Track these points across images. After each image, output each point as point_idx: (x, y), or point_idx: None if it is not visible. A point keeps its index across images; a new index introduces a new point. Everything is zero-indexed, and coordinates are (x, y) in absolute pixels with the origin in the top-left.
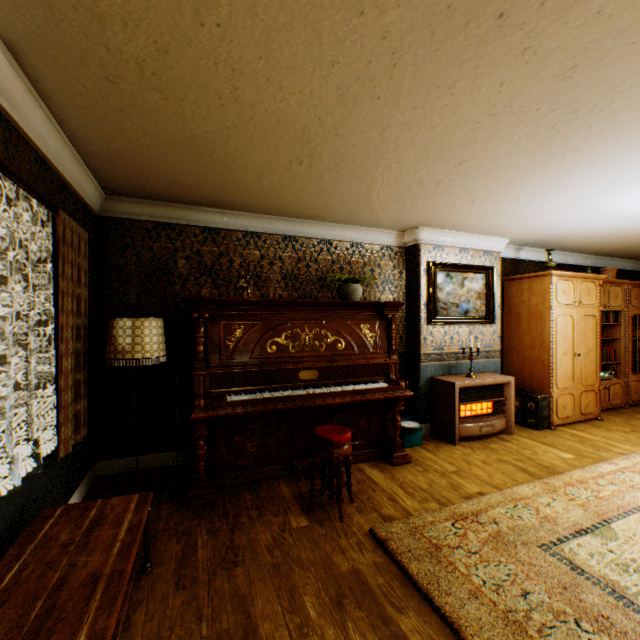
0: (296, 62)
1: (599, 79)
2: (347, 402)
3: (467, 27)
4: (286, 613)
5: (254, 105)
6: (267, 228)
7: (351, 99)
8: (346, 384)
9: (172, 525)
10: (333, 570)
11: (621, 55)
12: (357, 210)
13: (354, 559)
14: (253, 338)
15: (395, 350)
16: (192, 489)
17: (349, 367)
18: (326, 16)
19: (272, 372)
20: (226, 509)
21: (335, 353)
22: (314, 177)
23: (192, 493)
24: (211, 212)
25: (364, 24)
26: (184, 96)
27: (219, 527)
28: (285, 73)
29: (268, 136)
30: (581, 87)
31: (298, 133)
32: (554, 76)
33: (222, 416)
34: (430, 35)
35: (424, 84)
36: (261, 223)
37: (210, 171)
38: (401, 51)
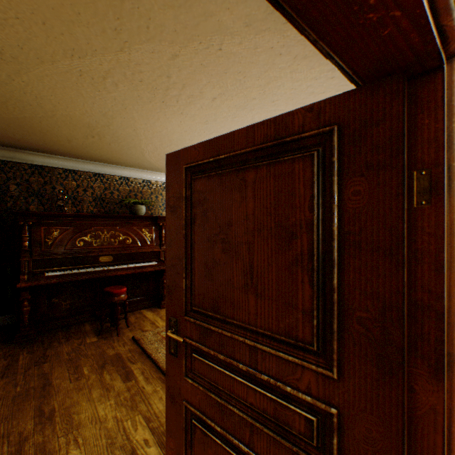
0: (73, 100)
1: (221, 126)
2: (134, 274)
3: (151, 103)
4: (71, 374)
5: (54, 111)
6: (82, 168)
7: (110, 116)
8: (131, 263)
9: (2, 353)
10: (105, 355)
11: (222, 120)
12: (141, 162)
13: (119, 349)
14: (67, 237)
15: (164, 243)
16: (19, 332)
17: (135, 254)
18: (82, 89)
19: (81, 258)
20: (44, 341)
21: (125, 246)
22: (105, 144)
23: (19, 335)
24: (38, 155)
25: (103, 94)
26: (7, 101)
27: (37, 349)
28: (68, 102)
29: (68, 124)
30: (216, 127)
31: (86, 125)
32: (201, 123)
33: (44, 286)
34: (136, 102)
35: (145, 117)
36: (77, 164)
37: (32, 134)
38: (126, 105)
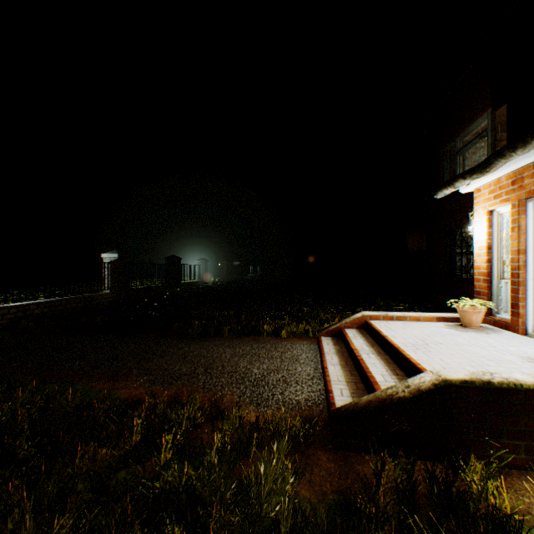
0: None
1: None
2: None
3: None
4: None
5: None
6: None
7: None
8: None
9: None
10: None
11: None
12: None
13: None
14: None
15: None
16: None
17: None
18: None
19: None
20: None
21: None
22: None
23: None
24: None
25: None
26: None
27: None
28: None
29: None
30: None
31: None
32: None
33: None
34: None
35: None
36: None
37: None
38: None
